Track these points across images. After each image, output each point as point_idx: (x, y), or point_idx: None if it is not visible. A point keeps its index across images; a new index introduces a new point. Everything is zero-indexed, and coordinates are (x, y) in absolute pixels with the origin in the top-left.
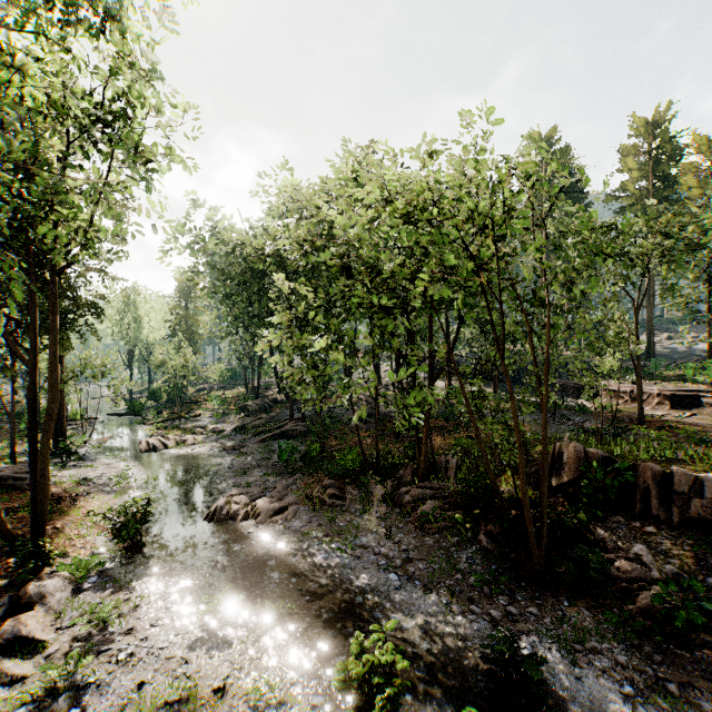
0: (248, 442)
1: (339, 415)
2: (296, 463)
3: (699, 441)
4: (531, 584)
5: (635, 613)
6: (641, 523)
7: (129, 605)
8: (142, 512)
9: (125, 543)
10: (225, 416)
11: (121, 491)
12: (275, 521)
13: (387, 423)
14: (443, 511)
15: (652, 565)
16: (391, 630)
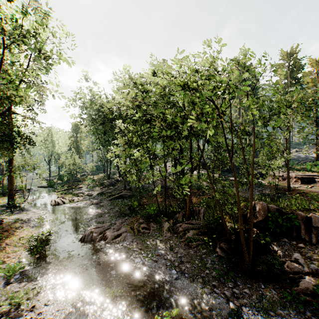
0: (104, 200)
1: (147, 187)
2: (126, 211)
3: (318, 200)
4: (244, 275)
5: (299, 291)
6: (296, 242)
7: (34, 292)
8: (46, 239)
9: (35, 256)
10: (93, 188)
11: (39, 226)
12: (115, 241)
13: (170, 191)
14: (198, 235)
15: (304, 264)
16: (174, 314)
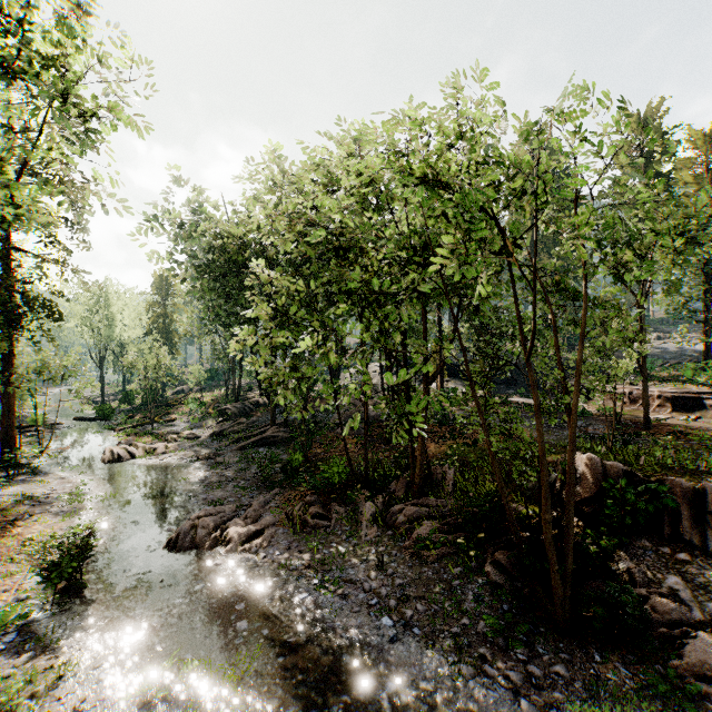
0: (225, 450)
1: (325, 419)
2: (276, 474)
3: None
4: (552, 630)
5: (683, 670)
6: (670, 548)
7: (50, 677)
8: (84, 545)
9: (56, 588)
10: (202, 421)
11: (71, 512)
12: (248, 548)
13: (376, 428)
14: (442, 533)
15: (691, 603)
16: None
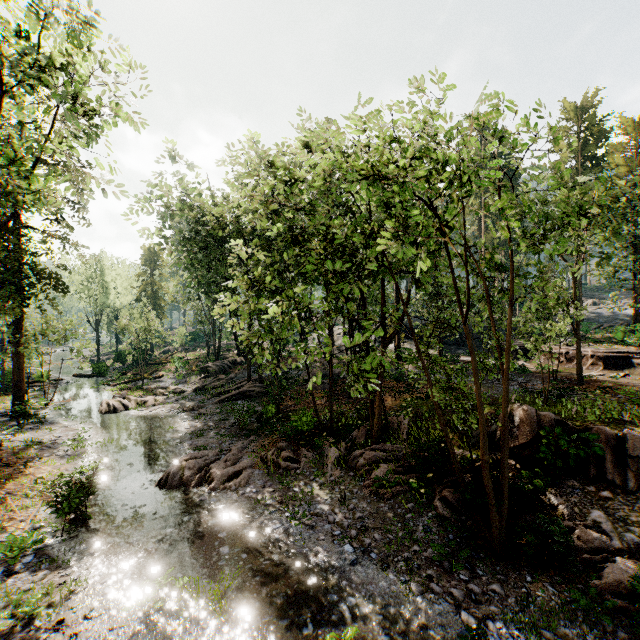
0: (207, 402)
1: (295, 376)
2: (252, 424)
3: (639, 401)
4: (490, 556)
5: (602, 589)
6: (595, 487)
7: (63, 591)
8: (88, 482)
9: (65, 517)
10: (186, 377)
11: (75, 455)
12: (228, 486)
13: (340, 383)
14: (397, 474)
15: (612, 534)
16: (349, 637)
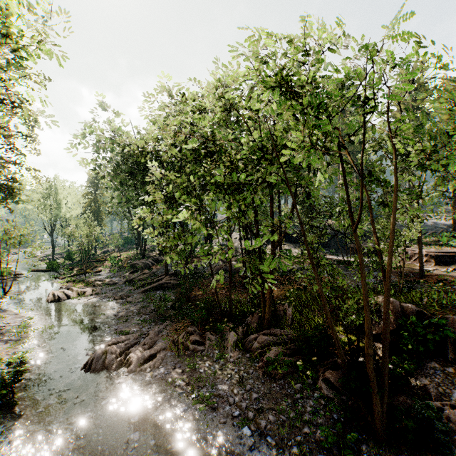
0: (134, 292)
1: (202, 271)
2: (168, 310)
3: None
4: (372, 436)
5: None
6: (453, 369)
7: None
8: (17, 371)
9: None
10: (119, 272)
11: (17, 341)
12: (144, 369)
13: (237, 277)
14: (285, 356)
15: None
16: None
